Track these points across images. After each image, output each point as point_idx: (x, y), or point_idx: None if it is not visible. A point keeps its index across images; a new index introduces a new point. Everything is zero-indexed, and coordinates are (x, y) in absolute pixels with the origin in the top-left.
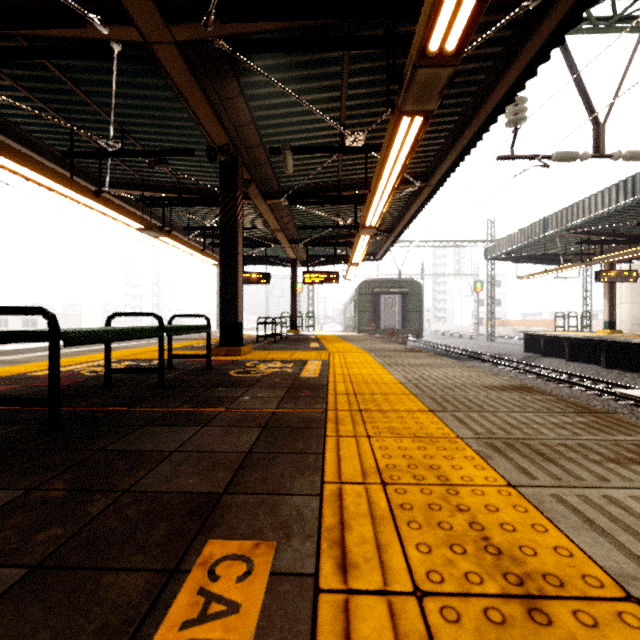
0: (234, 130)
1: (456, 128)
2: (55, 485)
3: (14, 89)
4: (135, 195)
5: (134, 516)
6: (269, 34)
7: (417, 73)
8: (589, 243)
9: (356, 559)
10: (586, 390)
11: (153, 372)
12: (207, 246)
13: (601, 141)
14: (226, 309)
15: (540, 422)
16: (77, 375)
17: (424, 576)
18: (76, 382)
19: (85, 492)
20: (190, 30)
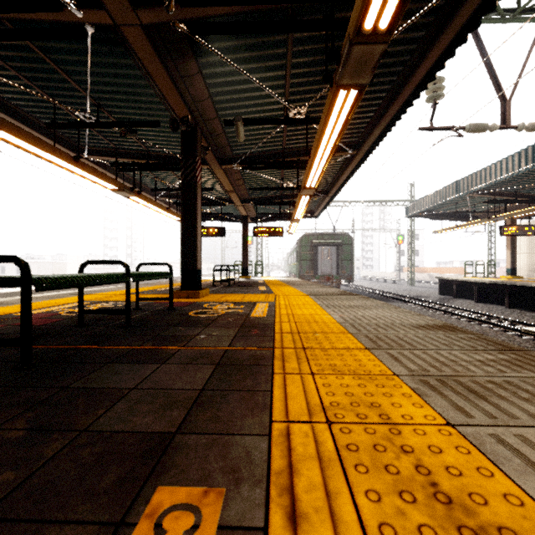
0: (194, 104)
1: (384, 103)
2: (16, 424)
3: (4, 68)
4: (110, 161)
5: (87, 458)
6: (223, 19)
7: (353, 49)
8: (494, 202)
9: (306, 509)
10: (493, 327)
11: (121, 313)
12: (172, 205)
13: (507, 114)
14: (187, 258)
15: (467, 359)
16: (56, 315)
17: (376, 530)
18: (54, 322)
19: (44, 432)
20: (154, 14)
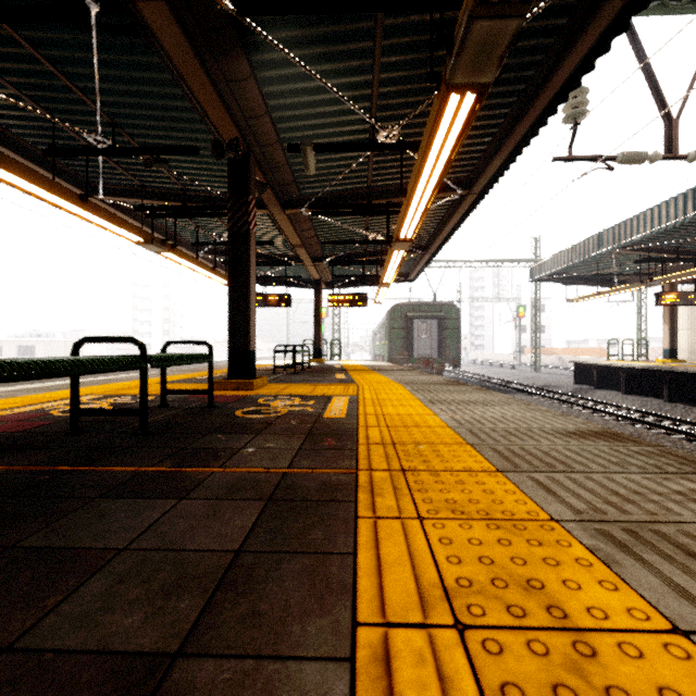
0: (245, 122)
1: (506, 123)
2: None
3: None
4: (135, 205)
5: None
6: None
7: (473, 27)
8: (649, 261)
9: None
10: (651, 428)
11: (133, 414)
12: (220, 265)
13: (674, 140)
14: (236, 335)
15: (658, 490)
16: (45, 416)
17: None
18: (38, 426)
19: None
20: None
